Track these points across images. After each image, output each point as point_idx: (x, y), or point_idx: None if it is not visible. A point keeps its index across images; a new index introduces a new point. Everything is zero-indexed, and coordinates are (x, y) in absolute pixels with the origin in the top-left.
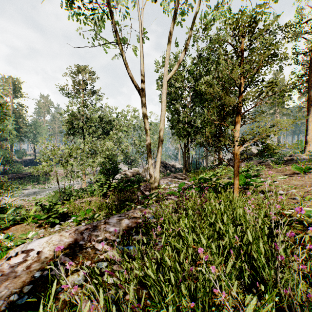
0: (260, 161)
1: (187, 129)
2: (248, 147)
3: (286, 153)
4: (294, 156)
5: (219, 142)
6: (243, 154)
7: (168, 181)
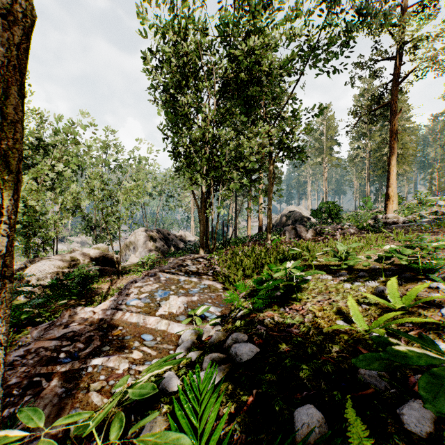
0: (337, 226)
1: (208, 158)
2: (293, 209)
3: (364, 215)
4: (386, 218)
5: (270, 189)
6: (289, 217)
7: (157, 285)
